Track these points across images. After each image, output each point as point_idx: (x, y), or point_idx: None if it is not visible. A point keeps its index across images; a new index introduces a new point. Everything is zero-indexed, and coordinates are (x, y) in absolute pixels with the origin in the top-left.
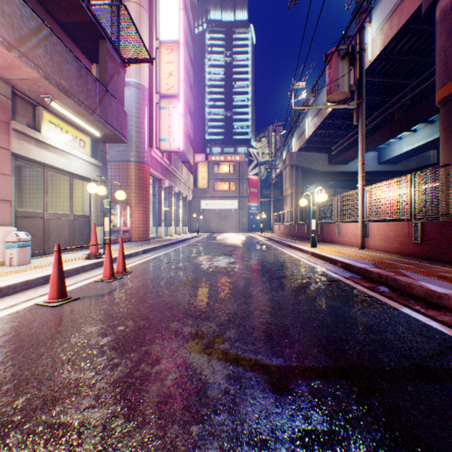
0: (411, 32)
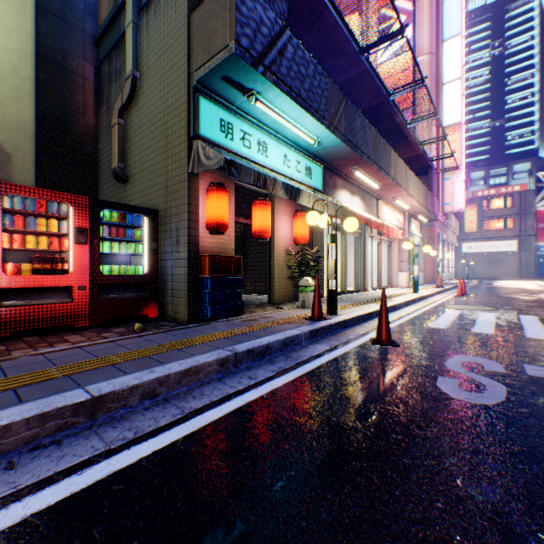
0: None
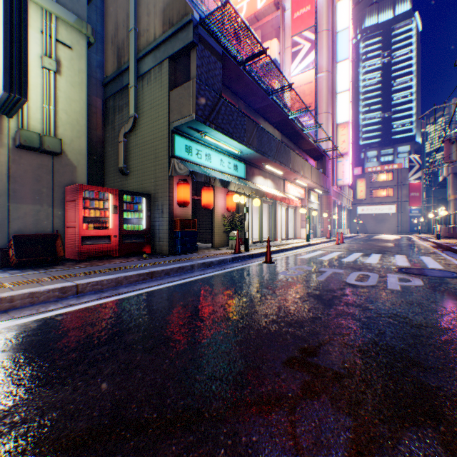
0: None
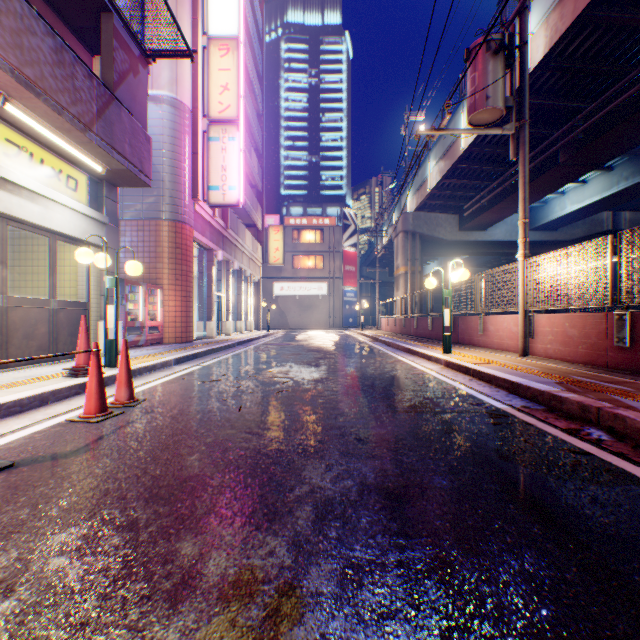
0: (593, 24)
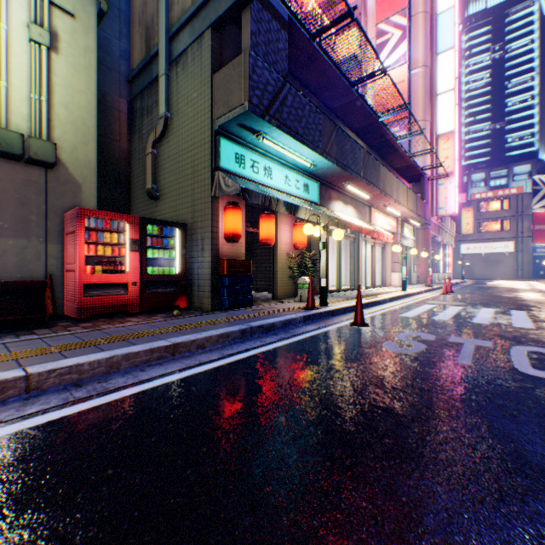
0: None
